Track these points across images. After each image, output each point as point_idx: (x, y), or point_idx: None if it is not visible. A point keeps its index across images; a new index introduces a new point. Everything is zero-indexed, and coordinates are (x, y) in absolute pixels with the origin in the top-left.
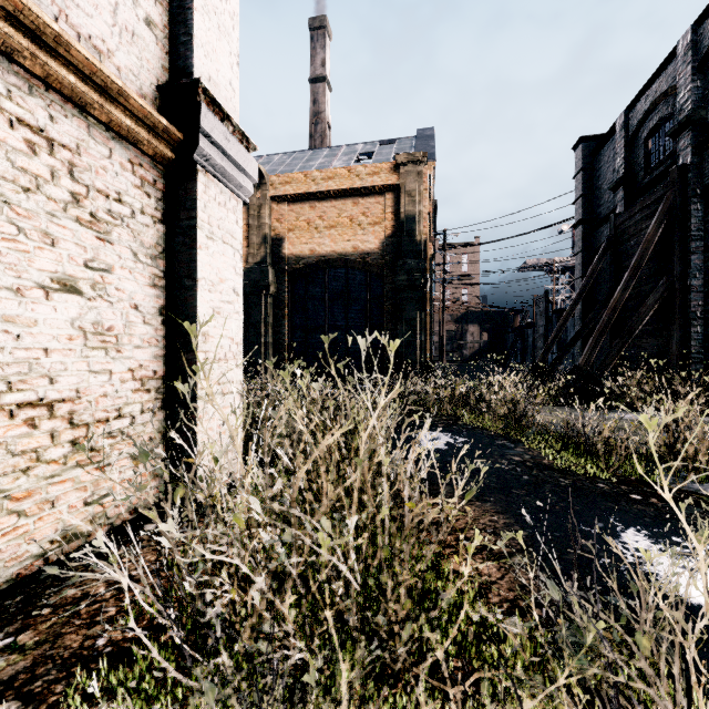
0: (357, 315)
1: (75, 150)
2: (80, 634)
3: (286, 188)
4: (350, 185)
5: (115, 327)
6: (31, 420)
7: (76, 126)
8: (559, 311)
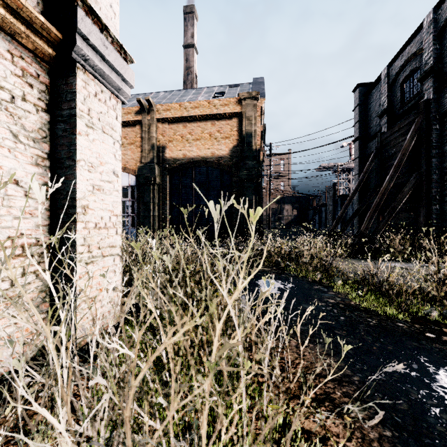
0: (214, 197)
1: None
2: None
3: (167, 113)
4: (209, 112)
5: None
6: None
7: None
8: (342, 196)
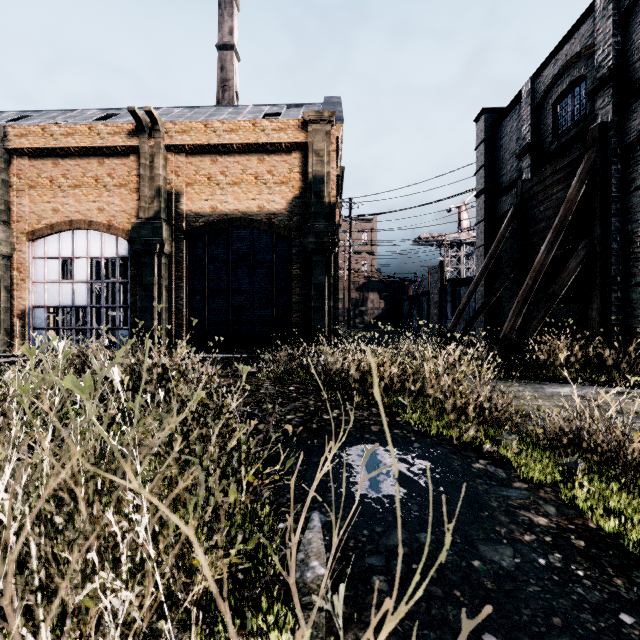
0: (262, 278)
1: None
2: None
3: (183, 138)
4: (255, 140)
5: None
6: None
7: None
8: (454, 280)
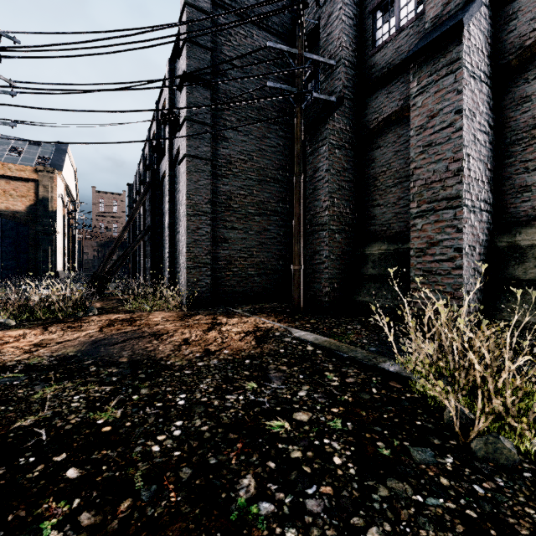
0: (9, 245)
1: None
2: None
3: None
4: (4, 173)
5: None
6: None
7: None
8: None
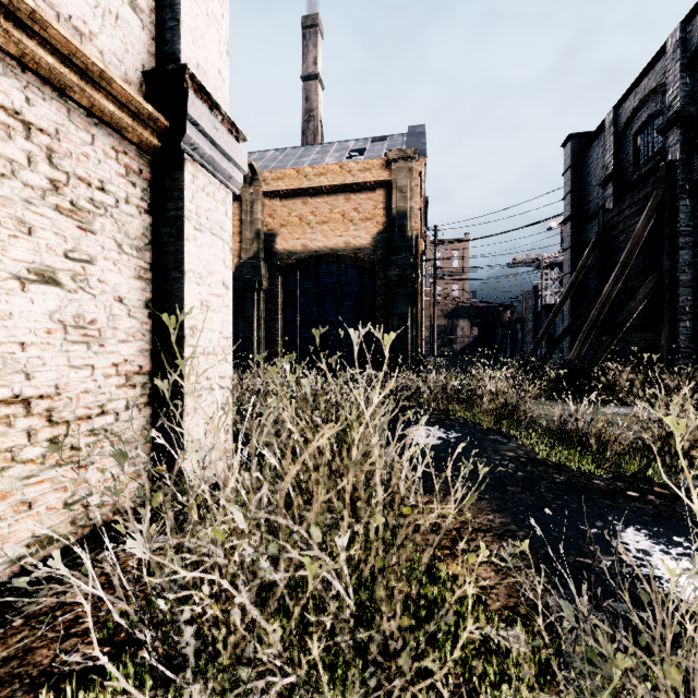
0: (349, 310)
1: (54, 135)
2: (52, 648)
3: (278, 184)
4: (342, 181)
5: (98, 320)
6: (5, 418)
7: (56, 110)
8: (548, 306)
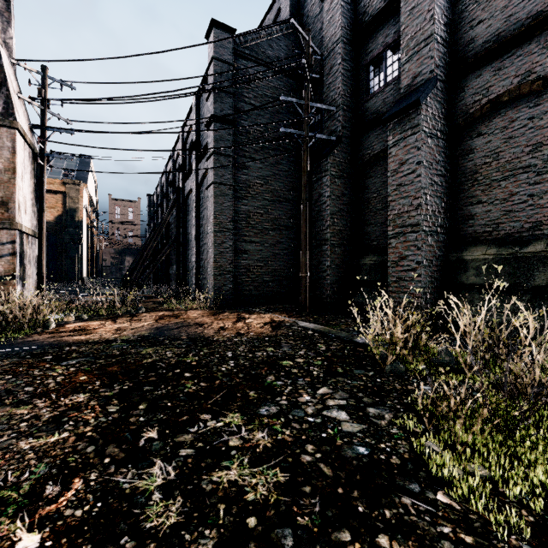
0: None
1: None
2: None
3: None
4: None
5: None
6: None
7: None
8: None
